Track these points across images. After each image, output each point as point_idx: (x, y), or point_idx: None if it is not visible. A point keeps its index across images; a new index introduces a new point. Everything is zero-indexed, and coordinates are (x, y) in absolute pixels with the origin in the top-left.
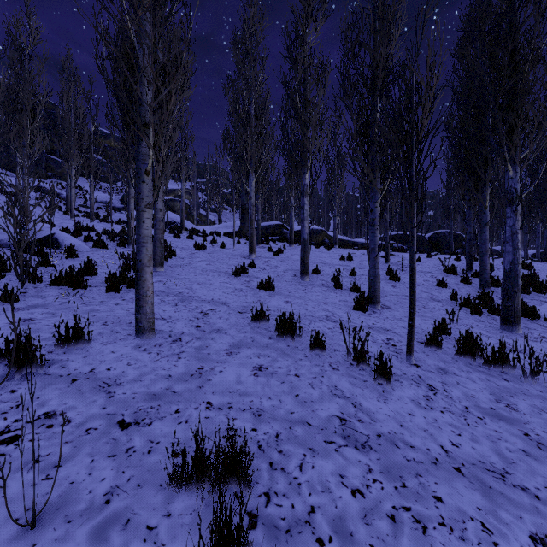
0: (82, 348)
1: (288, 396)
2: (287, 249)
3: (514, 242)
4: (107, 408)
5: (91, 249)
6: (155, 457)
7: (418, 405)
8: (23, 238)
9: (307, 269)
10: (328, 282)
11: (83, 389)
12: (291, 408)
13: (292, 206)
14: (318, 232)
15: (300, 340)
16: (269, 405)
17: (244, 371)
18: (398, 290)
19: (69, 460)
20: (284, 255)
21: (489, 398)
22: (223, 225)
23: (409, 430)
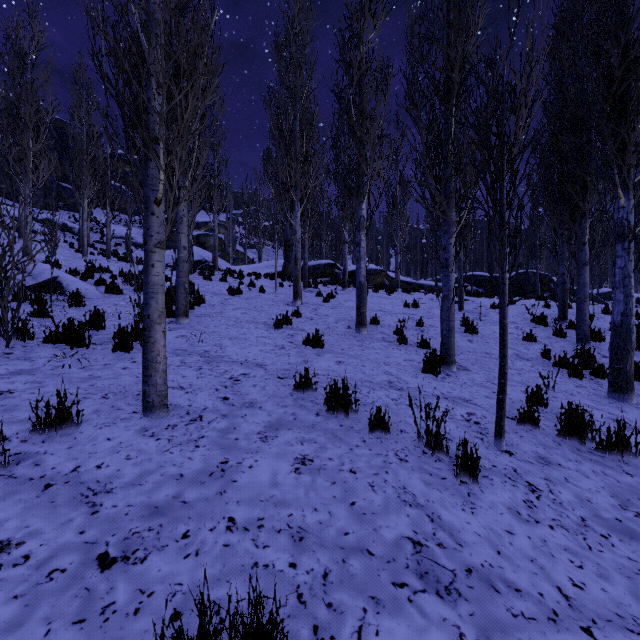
0: (68, 433)
1: (341, 505)
2: (340, 293)
3: (627, 288)
4: (86, 533)
5: (103, 295)
6: (144, 622)
7: (517, 516)
8: (8, 285)
9: (364, 320)
10: (390, 335)
11: (57, 500)
12: (344, 526)
13: (346, 242)
14: (376, 273)
15: (356, 417)
16: (315, 521)
17: (282, 465)
18: (476, 345)
19: (13, 631)
20: (335, 301)
21: (611, 503)
22: (264, 264)
23: (510, 560)
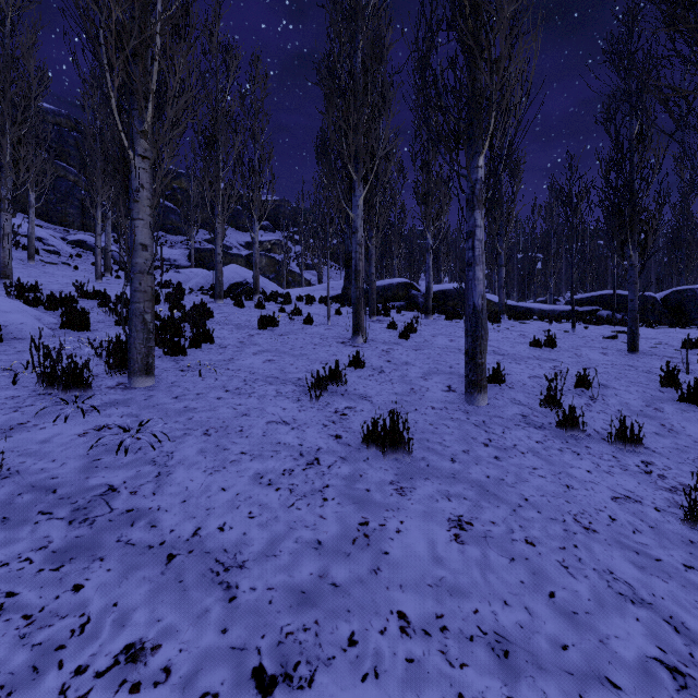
0: None
1: None
2: (422, 323)
3: None
4: None
5: (55, 331)
6: None
7: None
8: None
9: (482, 378)
10: (534, 409)
11: None
12: None
13: (430, 249)
14: None
15: None
16: None
17: None
18: None
19: None
20: (418, 336)
21: None
22: (321, 286)
23: None
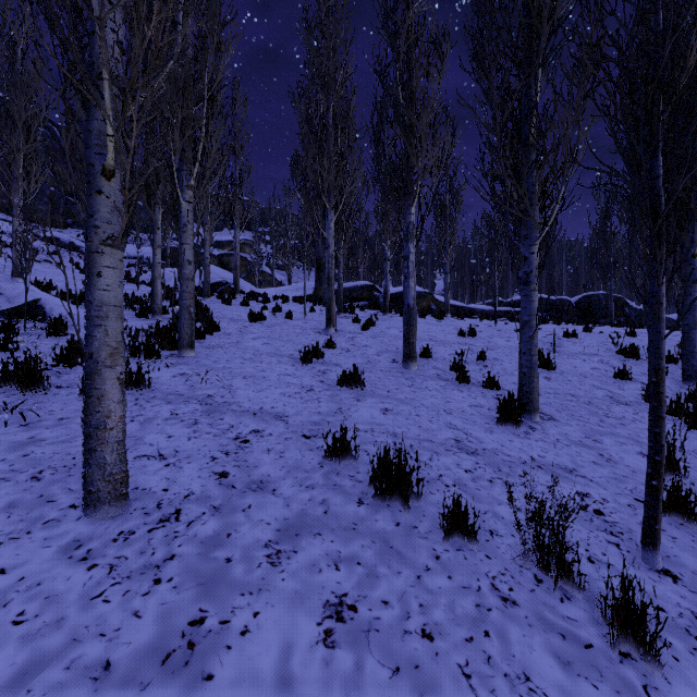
0: None
1: None
2: (380, 319)
3: None
4: None
5: None
6: None
7: None
8: None
9: (413, 352)
10: (446, 372)
11: None
12: None
13: (387, 259)
14: (421, 296)
15: (418, 506)
16: None
17: (302, 625)
18: (556, 384)
19: None
20: (376, 328)
21: None
22: (293, 286)
23: None
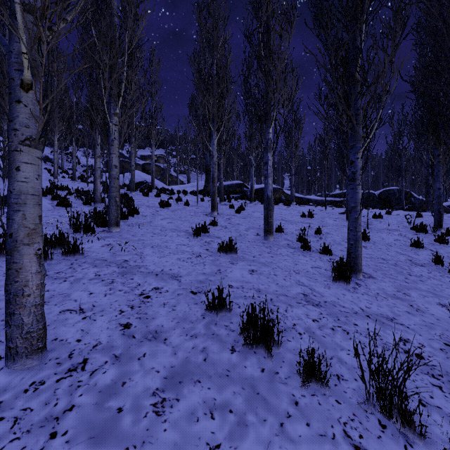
0: None
1: None
2: (248, 206)
3: None
4: None
5: (54, 207)
6: None
7: None
8: None
9: (271, 228)
10: (293, 242)
11: None
12: None
13: (252, 165)
14: (275, 190)
15: (278, 352)
16: None
17: None
18: (371, 251)
19: None
20: (245, 212)
21: None
22: (190, 184)
23: None
